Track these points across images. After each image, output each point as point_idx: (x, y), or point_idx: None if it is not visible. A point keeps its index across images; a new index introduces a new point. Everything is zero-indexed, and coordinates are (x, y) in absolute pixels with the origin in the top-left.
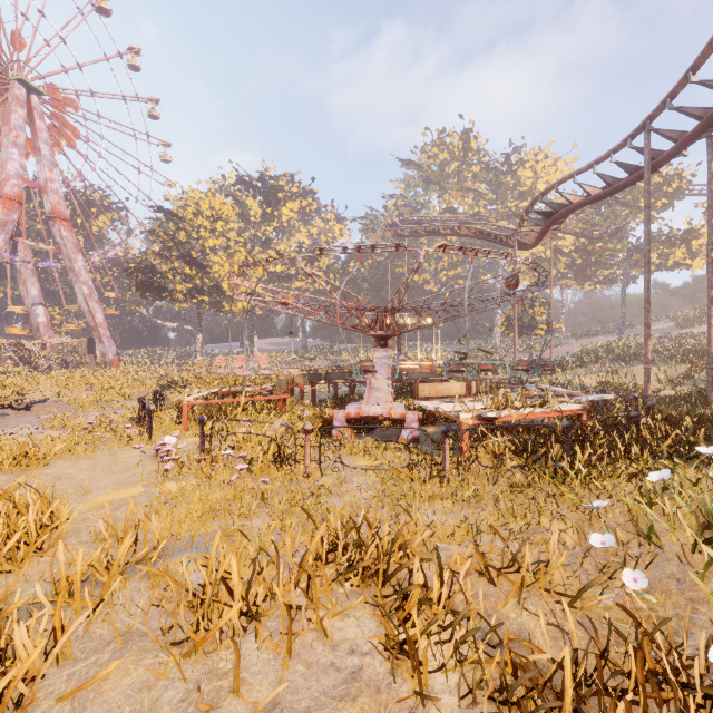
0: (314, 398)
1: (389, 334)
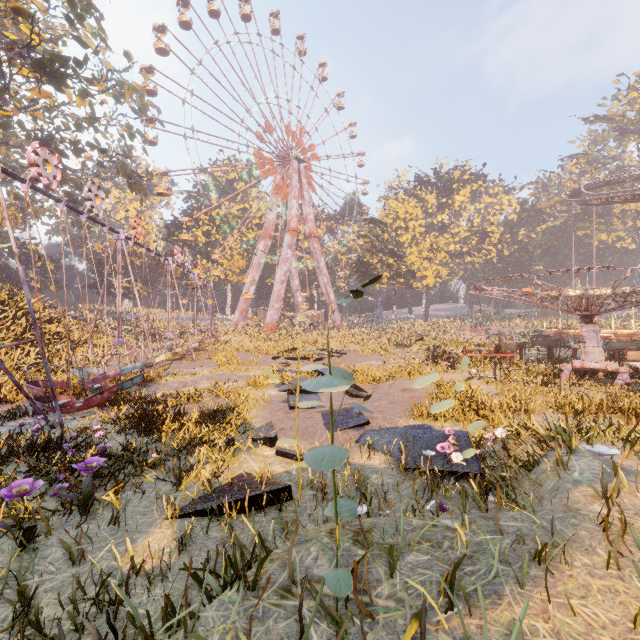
0: (521, 357)
1: (594, 314)
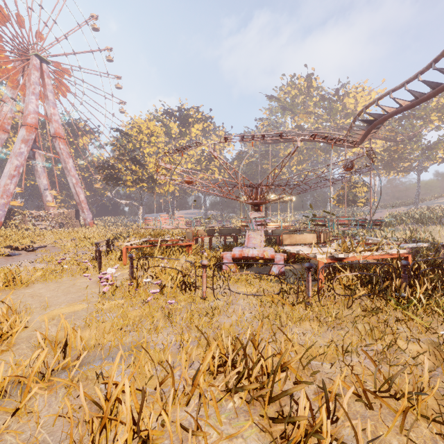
0: (211, 245)
1: (261, 202)
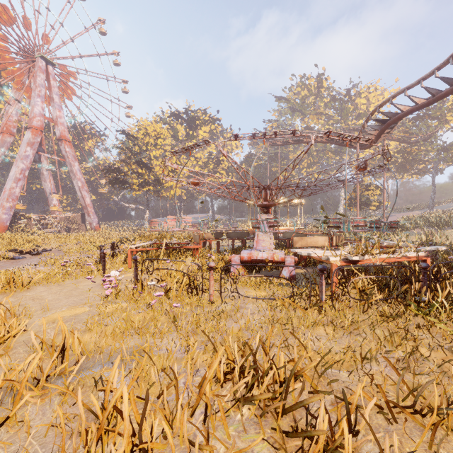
0: (218, 249)
1: (270, 204)
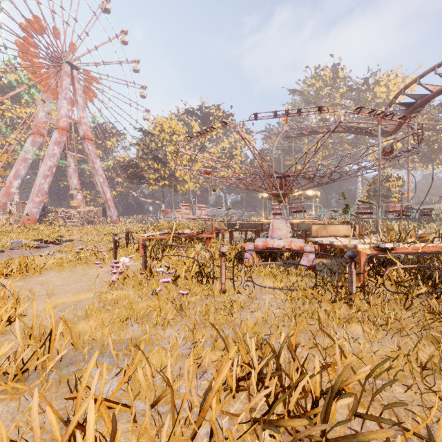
0: (231, 240)
1: (285, 193)
